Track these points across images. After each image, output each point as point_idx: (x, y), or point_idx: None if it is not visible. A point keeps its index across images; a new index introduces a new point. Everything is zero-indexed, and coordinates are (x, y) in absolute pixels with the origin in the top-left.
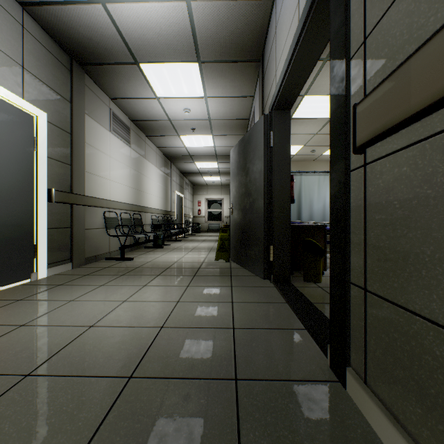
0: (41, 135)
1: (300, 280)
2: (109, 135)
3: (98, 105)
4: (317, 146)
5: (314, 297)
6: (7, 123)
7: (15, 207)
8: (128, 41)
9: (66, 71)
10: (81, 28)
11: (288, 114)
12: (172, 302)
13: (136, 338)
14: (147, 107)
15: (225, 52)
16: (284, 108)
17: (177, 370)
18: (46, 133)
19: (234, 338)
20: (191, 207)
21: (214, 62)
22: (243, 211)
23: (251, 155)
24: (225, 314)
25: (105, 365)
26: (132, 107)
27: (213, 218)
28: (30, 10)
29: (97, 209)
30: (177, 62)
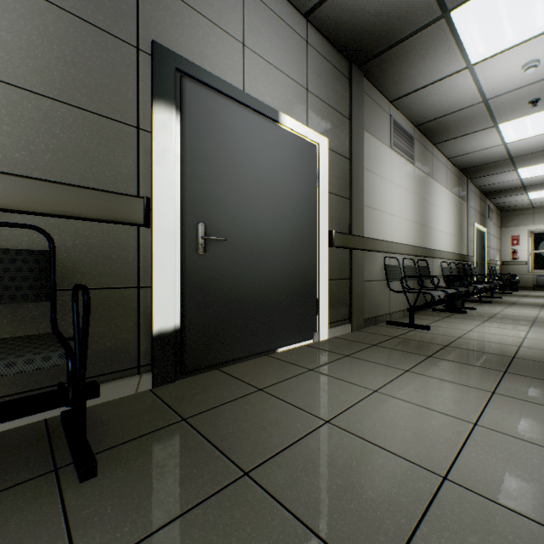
0: (322, 166)
1: None
2: (388, 153)
3: (376, 115)
4: None
5: None
6: (294, 159)
7: (300, 255)
8: None
9: (345, 81)
10: (368, 3)
11: None
12: None
13: None
14: (445, 93)
15: None
16: None
17: None
18: (327, 163)
19: None
20: (496, 247)
21: None
22: None
23: None
24: None
25: None
26: (419, 104)
27: None
28: (313, 17)
29: (375, 255)
30: None
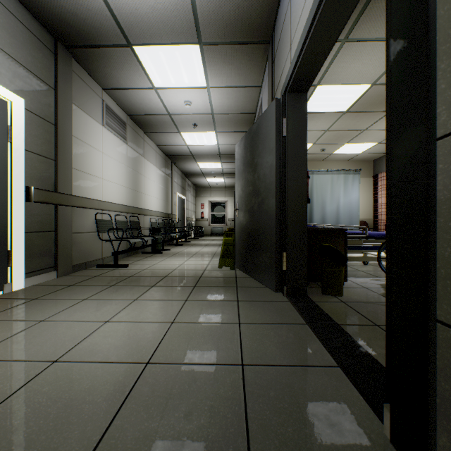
0: (16, 124)
1: (317, 293)
2: (101, 129)
3: (88, 95)
4: (327, 144)
5: (339, 316)
6: None
7: None
8: (119, 17)
9: (50, 54)
10: None
11: (305, 98)
12: (165, 323)
13: (109, 383)
14: (144, 100)
15: (230, 31)
16: (300, 90)
17: (161, 446)
18: (24, 122)
19: (243, 383)
20: (193, 209)
21: (217, 44)
22: (250, 213)
23: (260, 147)
24: (231, 342)
25: (53, 435)
26: (127, 100)
27: (216, 222)
28: None
29: (87, 211)
30: (175, 44)
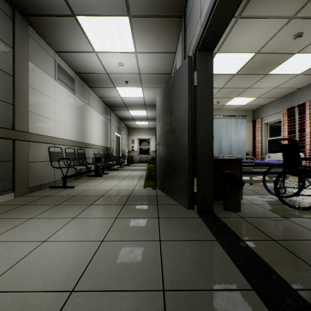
0: None
1: (220, 209)
2: (54, 82)
3: (42, 55)
4: (221, 98)
5: (241, 231)
6: None
7: None
8: None
9: (8, 19)
10: None
11: (211, 55)
12: (96, 241)
13: None
14: (87, 61)
15: (152, 6)
16: (208, 49)
17: None
18: None
19: None
20: (126, 144)
21: (142, 16)
22: (167, 147)
23: (175, 95)
24: (153, 262)
25: None
26: (75, 61)
27: (143, 153)
28: None
29: (42, 145)
30: (110, 16)
